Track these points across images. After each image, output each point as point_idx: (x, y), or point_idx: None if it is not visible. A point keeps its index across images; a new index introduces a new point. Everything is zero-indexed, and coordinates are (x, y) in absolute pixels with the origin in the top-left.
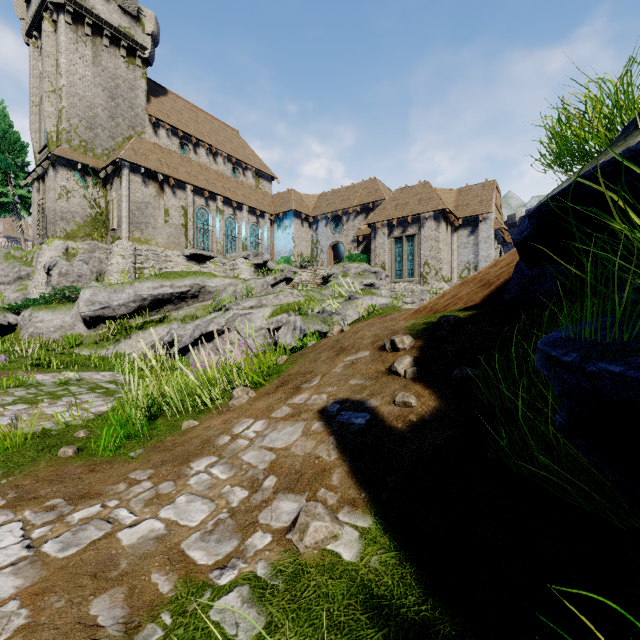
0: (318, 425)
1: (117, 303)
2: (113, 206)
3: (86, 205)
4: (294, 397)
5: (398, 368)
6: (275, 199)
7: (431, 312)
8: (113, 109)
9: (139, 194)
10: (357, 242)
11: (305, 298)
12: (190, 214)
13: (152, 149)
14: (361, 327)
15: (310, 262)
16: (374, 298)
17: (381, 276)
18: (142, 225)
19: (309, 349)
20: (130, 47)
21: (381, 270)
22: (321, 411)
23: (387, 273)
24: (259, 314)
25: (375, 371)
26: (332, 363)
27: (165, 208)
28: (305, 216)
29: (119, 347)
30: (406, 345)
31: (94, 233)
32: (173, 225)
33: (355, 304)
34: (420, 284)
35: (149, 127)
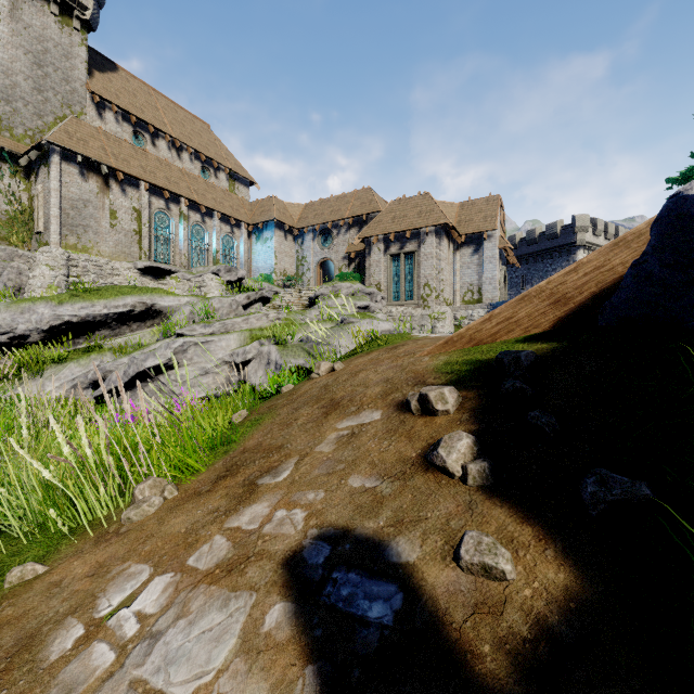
0: (280, 614)
1: (25, 327)
2: (38, 202)
3: (0, 199)
4: (241, 510)
5: (448, 461)
6: (254, 207)
7: (471, 343)
8: (40, 79)
9: (75, 189)
10: (349, 259)
11: (284, 322)
12: (145, 218)
13: (94, 134)
14: (362, 365)
15: (295, 281)
16: (374, 322)
17: (376, 298)
18: (79, 228)
19: (282, 399)
20: (64, 3)
21: (377, 291)
22: (290, 562)
23: (383, 295)
24: (221, 343)
25: (397, 458)
26: (317, 431)
27: (111, 209)
28: (289, 228)
29: (23, 388)
30: (450, 405)
31: (12, 236)
32: (122, 230)
33: (350, 330)
34: (420, 308)
35: (91, 107)
